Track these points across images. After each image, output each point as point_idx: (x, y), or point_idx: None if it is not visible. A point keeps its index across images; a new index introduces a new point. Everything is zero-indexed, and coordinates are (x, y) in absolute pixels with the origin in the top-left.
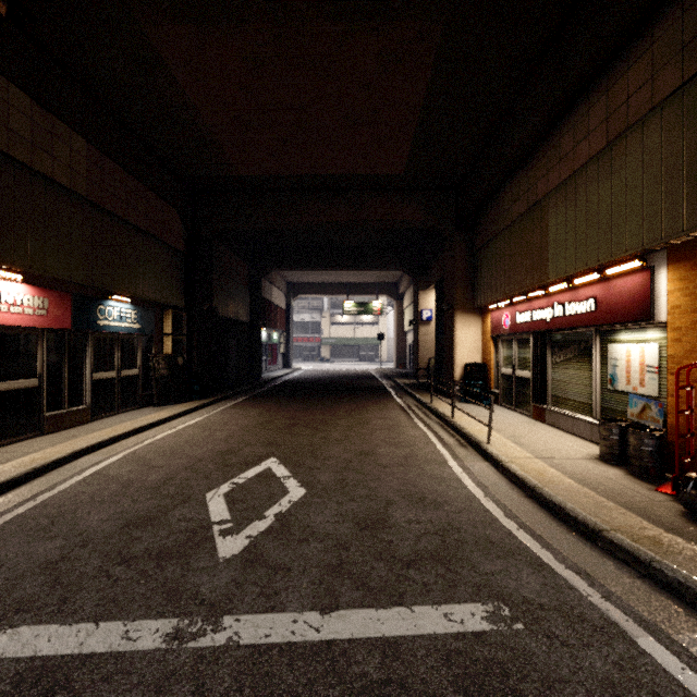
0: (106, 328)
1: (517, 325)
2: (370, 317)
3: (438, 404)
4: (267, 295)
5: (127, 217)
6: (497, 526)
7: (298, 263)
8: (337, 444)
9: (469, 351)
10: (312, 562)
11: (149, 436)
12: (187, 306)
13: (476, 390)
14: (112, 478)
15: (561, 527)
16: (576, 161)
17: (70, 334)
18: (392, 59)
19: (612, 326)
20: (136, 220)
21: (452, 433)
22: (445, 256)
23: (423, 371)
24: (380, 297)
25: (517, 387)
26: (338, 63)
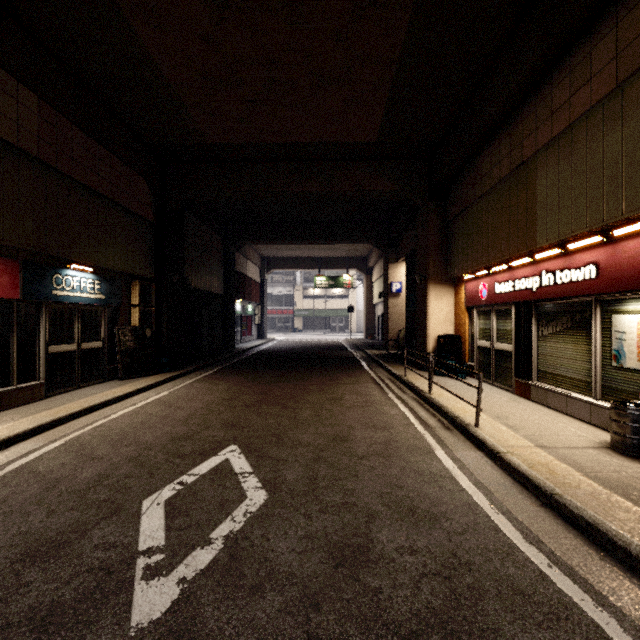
0: (63, 298)
1: (497, 295)
2: (341, 290)
3: (412, 377)
4: (241, 269)
5: (88, 182)
6: (519, 559)
7: (271, 236)
8: (307, 426)
9: (443, 322)
10: (265, 637)
11: (103, 415)
12: (157, 277)
13: (451, 362)
14: (38, 475)
15: (607, 561)
16: (574, 111)
17: (20, 305)
18: (368, 1)
19: (620, 294)
20: (98, 186)
21: (432, 412)
22: (417, 227)
23: (392, 342)
24: (350, 272)
25: (496, 360)
26: (308, 6)
